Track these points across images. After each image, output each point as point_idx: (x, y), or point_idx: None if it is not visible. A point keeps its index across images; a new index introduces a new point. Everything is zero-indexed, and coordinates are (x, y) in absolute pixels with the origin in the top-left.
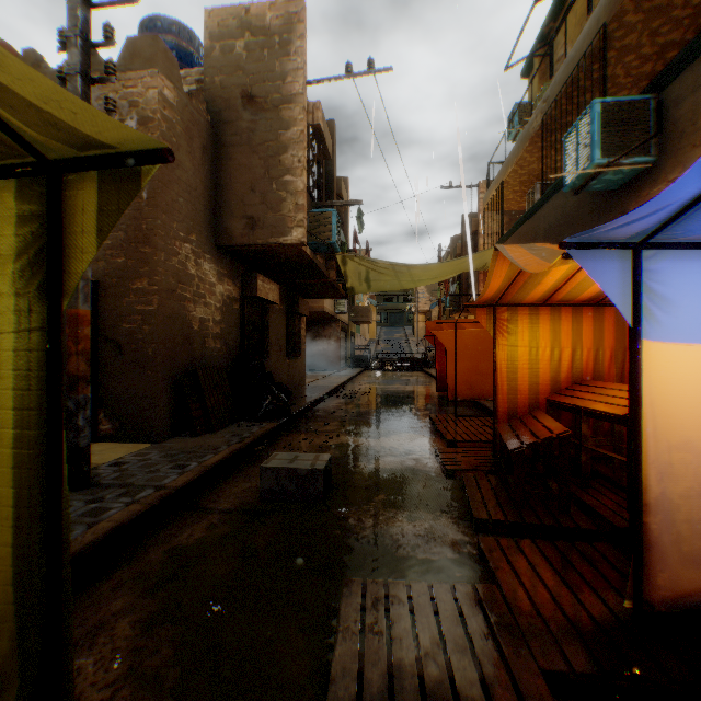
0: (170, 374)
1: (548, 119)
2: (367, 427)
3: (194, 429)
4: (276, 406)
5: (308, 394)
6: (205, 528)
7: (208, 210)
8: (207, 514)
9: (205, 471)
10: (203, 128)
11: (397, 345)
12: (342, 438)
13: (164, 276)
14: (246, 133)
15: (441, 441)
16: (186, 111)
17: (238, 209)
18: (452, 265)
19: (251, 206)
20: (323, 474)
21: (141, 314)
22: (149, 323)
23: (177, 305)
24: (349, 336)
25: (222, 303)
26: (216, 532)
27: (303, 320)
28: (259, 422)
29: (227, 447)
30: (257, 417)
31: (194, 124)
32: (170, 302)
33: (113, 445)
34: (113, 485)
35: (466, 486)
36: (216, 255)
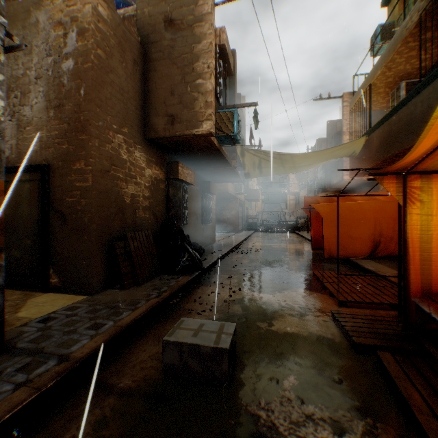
0: (104, 238)
1: (424, 16)
2: (263, 281)
3: (123, 283)
4: (191, 263)
5: (216, 251)
6: (93, 424)
7: (139, 111)
8: (104, 395)
9: (116, 334)
10: (134, 46)
11: (275, 215)
12: (243, 292)
13: (98, 159)
14: (168, 49)
15: (331, 299)
16: (119, 29)
17: (161, 109)
18: (327, 153)
19: (171, 106)
20: (228, 353)
21: (80, 190)
22: (85, 197)
23: (111, 182)
24: (244, 209)
25: (151, 183)
26: (102, 435)
27: (213, 198)
28: (177, 275)
29: (145, 302)
30: (176, 272)
31: (126, 41)
32: (104, 180)
33: (57, 296)
34: (23, 351)
35: (392, 377)
36: (145, 146)
